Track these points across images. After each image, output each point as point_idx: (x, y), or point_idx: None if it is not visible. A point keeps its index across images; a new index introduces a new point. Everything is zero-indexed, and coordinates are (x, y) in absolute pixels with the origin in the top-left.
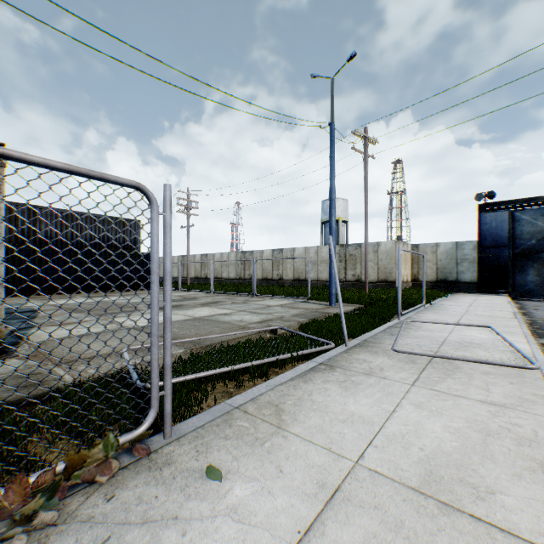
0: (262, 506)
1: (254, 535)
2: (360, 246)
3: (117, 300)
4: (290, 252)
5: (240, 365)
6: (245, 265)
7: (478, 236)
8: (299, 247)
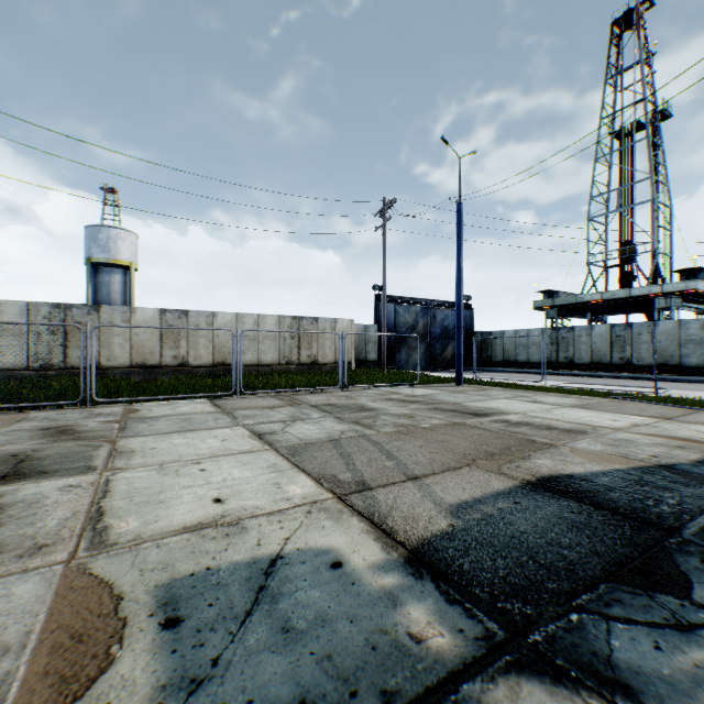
0: None
1: None
2: (317, 321)
3: (282, 437)
4: (206, 319)
5: None
6: (69, 336)
7: (379, 322)
8: (225, 312)
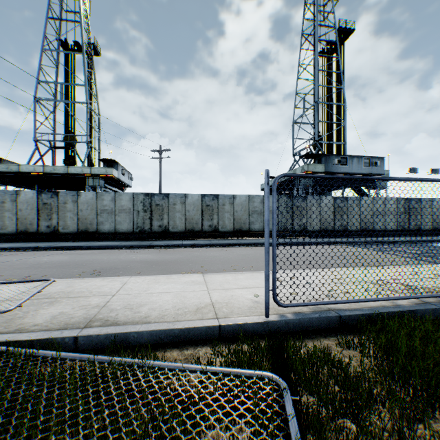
0: (247, 293)
1: (253, 291)
2: None
3: None
4: None
5: (143, 360)
6: None
7: None
8: None
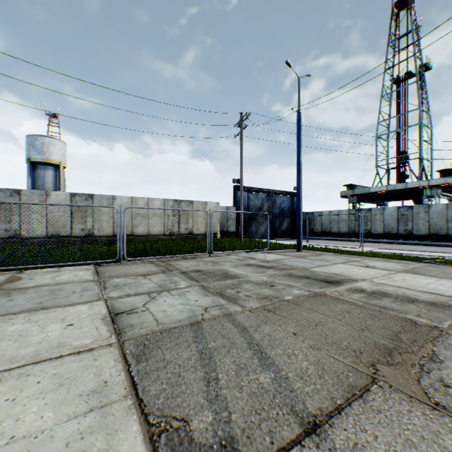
0: None
1: None
2: (192, 203)
3: (138, 319)
4: (107, 201)
5: None
6: None
7: (237, 204)
8: (123, 196)
